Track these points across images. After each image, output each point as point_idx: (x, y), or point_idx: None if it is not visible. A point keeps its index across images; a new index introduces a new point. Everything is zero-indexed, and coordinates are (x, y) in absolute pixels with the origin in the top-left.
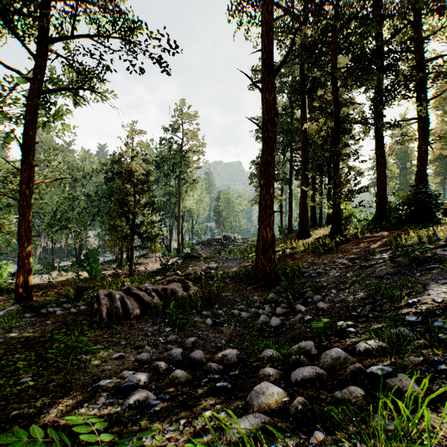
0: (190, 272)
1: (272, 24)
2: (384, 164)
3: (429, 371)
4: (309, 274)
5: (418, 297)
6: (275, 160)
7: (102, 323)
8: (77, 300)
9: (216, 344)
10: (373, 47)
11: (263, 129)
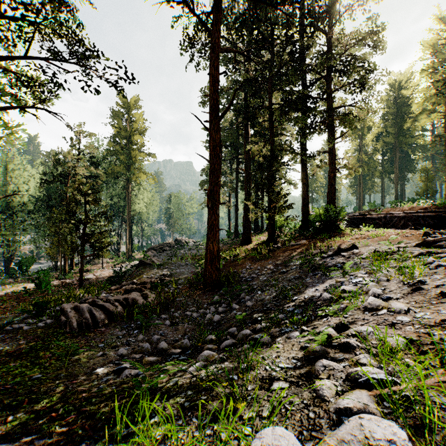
0: (146, 281)
1: (218, 76)
2: (307, 184)
3: (279, 333)
4: (245, 278)
5: (299, 295)
6: (224, 169)
7: (74, 332)
8: (40, 315)
9: (174, 338)
10: (297, 94)
11: (210, 162)
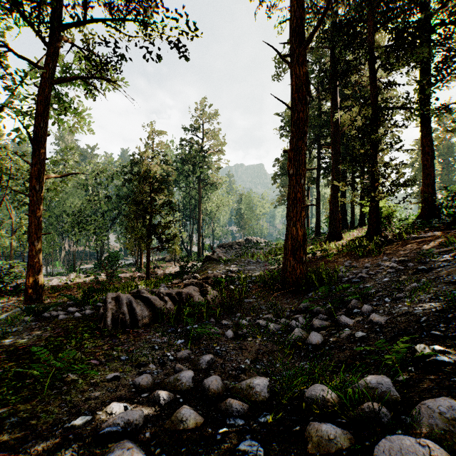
0: (209, 275)
1: None
2: (432, 155)
3: None
4: (348, 279)
5: None
6: None
7: (105, 330)
8: (84, 303)
9: (238, 365)
10: (420, 18)
11: (293, 109)
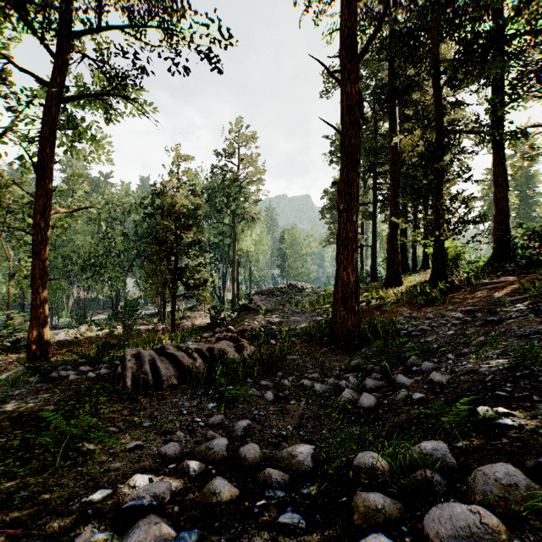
0: (245, 328)
1: None
2: (505, 186)
3: None
4: (407, 331)
5: None
6: None
7: (125, 393)
8: (98, 361)
9: (279, 432)
10: (492, 27)
11: (343, 134)
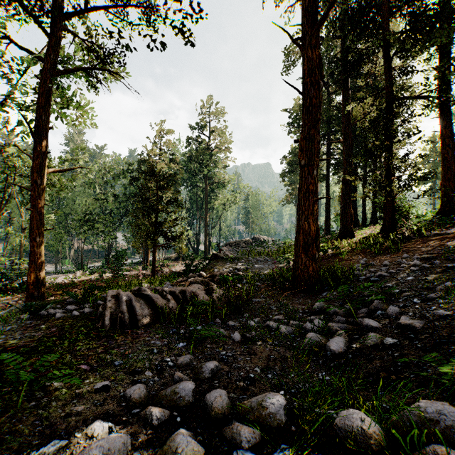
0: (215, 273)
1: None
2: (452, 147)
3: None
4: (366, 277)
5: None
6: None
7: (103, 330)
8: (83, 301)
9: (246, 374)
10: None
11: (304, 95)
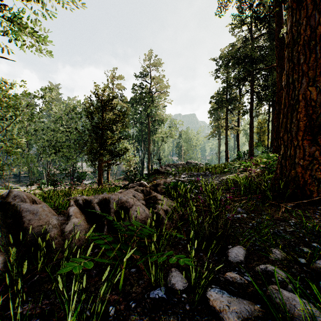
0: (158, 182)
1: None
2: None
3: None
4: None
5: None
6: (232, 96)
7: None
8: None
9: None
10: None
11: None
